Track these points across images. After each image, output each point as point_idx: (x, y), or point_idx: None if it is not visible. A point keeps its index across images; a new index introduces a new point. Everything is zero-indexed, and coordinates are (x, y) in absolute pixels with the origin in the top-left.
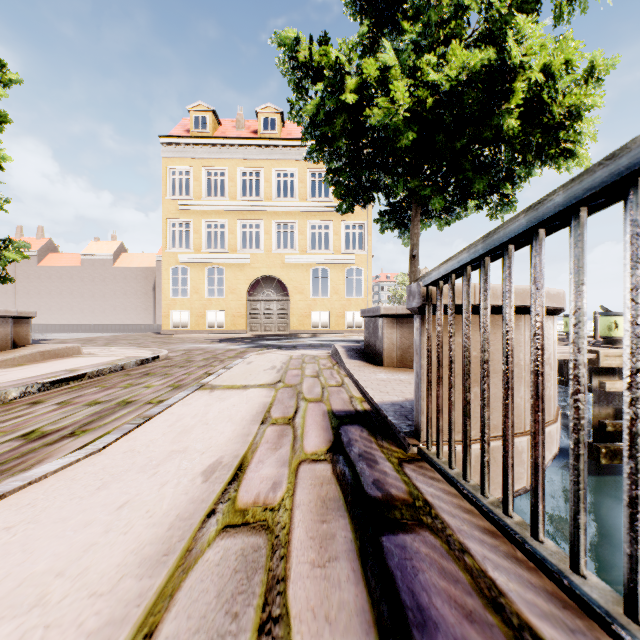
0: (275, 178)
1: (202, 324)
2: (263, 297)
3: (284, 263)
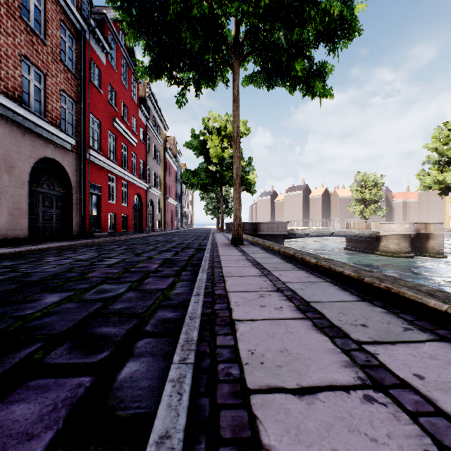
0: None
1: None
2: None
3: None
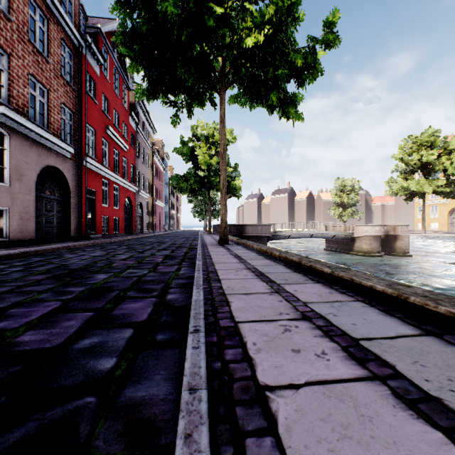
0: None
1: (428, 228)
2: None
3: None
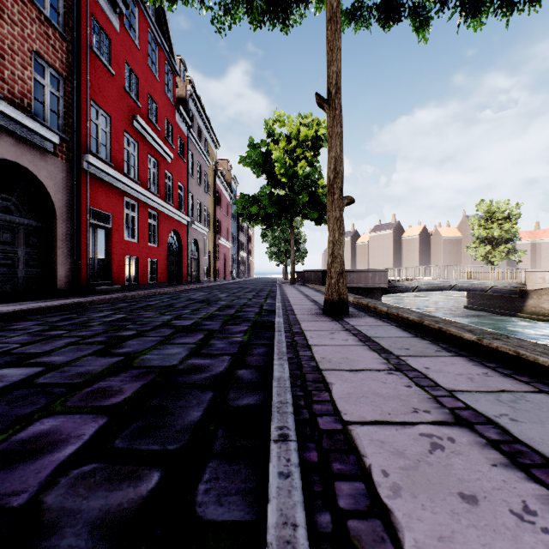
0: None
1: None
2: None
3: None
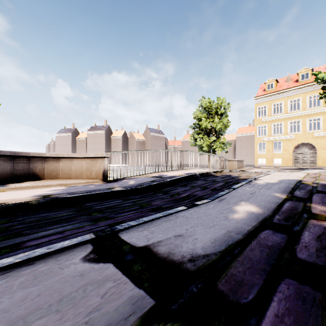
0: (308, 99)
1: (271, 163)
2: (301, 152)
3: (313, 136)
